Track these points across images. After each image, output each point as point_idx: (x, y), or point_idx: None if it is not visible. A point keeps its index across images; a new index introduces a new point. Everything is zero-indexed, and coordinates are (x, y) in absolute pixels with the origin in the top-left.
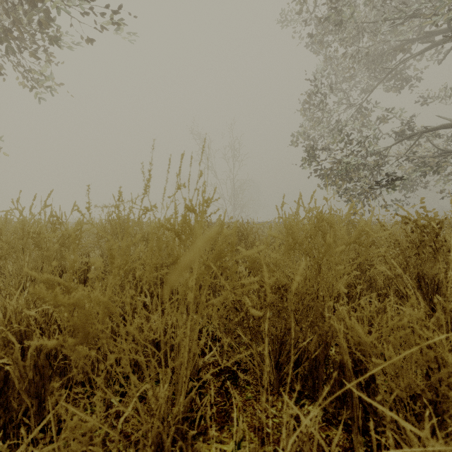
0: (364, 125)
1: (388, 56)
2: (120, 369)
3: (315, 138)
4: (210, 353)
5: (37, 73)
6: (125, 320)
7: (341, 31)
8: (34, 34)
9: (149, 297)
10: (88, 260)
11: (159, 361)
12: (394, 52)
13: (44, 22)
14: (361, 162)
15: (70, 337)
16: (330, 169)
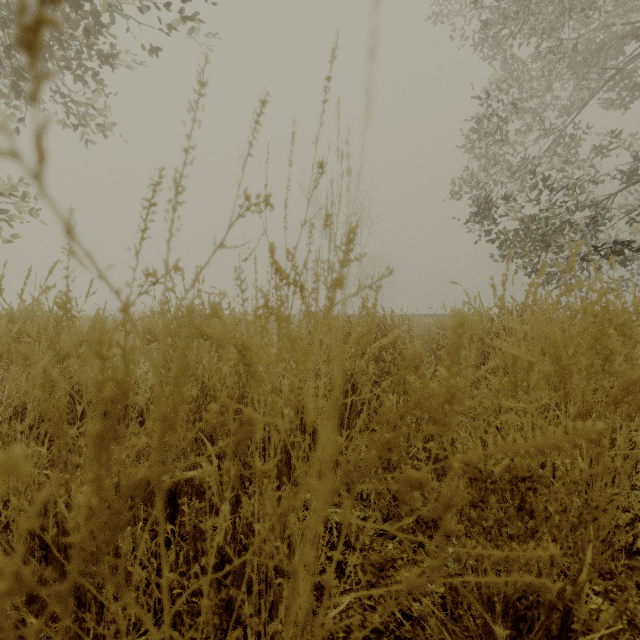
0: (567, 162)
1: (609, 50)
2: (141, 638)
3: (488, 186)
4: (338, 608)
5: (84, 105)
6: (175, 497)
7: (533, 14)
8: (80, 49)
9: (216, 462)
10: (127, 379)
11: (228, 610)
12: (619, 44)
13: (91, 29)
14: (567, 220)
15: (43, 560)
16: (514, 231)
